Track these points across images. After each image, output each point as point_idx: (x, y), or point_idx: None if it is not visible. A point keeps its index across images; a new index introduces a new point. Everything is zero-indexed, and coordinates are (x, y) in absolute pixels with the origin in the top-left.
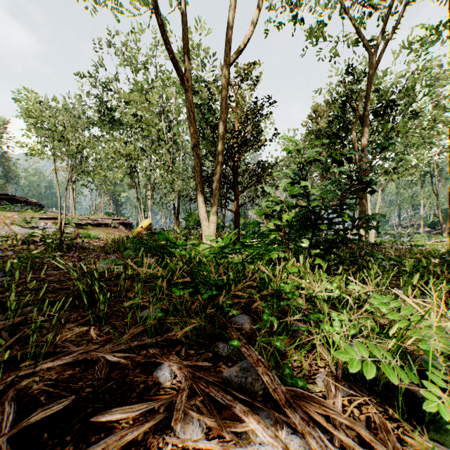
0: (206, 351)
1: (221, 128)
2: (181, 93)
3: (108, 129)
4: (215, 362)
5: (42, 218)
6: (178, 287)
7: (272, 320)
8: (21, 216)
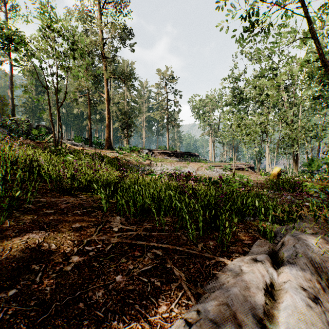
0: None
1: None
2: (304, 66)
3: (237, 105)
4: None
5: (214, 166)
6: None
7: None
8: (206, 165)
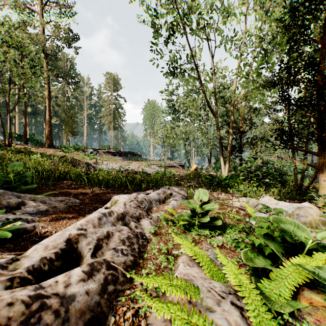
0: (219, 192)
1: (230, 132)
2: (212, 94)
3: (172, 114)
4: (220, 193)
5: (152, 164)
6: (215, 185)
7: (229, 189)
8: (145, 163)
